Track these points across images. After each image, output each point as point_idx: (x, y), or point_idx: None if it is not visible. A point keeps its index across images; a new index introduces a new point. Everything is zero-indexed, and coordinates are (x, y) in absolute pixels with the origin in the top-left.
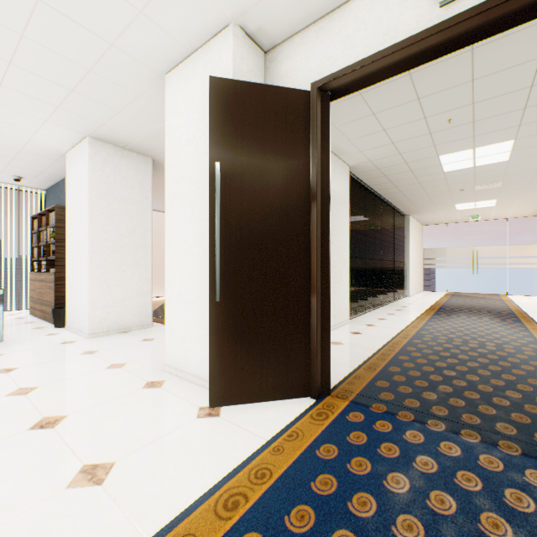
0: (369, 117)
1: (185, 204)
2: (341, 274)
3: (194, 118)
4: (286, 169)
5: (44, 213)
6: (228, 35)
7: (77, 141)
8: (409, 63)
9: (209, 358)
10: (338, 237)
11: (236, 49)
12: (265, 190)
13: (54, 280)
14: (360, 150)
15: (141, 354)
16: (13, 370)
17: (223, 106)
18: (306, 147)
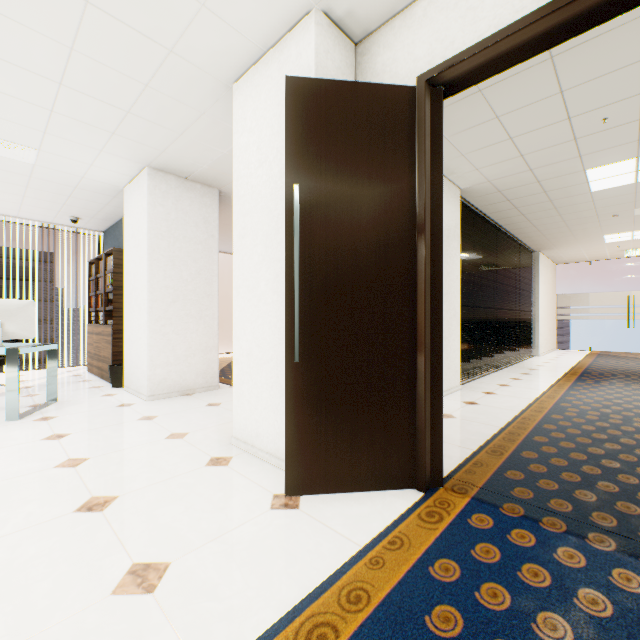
0: (491, 122)
1: (256, 240)
2: (450, 327)
3: (267, 134)
4: (384, 191)
5: (101, 257)
6: (309, 24)
7: (135, 173)
8: (559, 34)
9: (285, 433)
10: (446, 279)
11: (319, 41)
12: (357, 218)
13: (112, 333)
14: (476, 167)
15: (205, 422)
16: (64, 436)
17: (303, 113)
18: (411, 160)
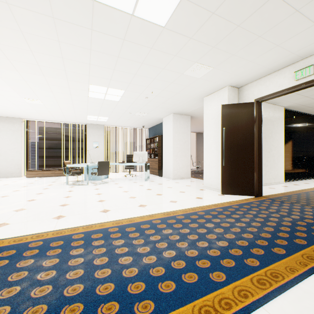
0: None
1: (210, 137)
2: (277, 159)
3: (214, 112)
4: (245, 127)
5: (151, 137)
6: (226, 89)
7: (168, 115)
8: (288, 93)
9: (221, 181)
10: (276, 142)
11: (228, 93)
12: (238, 134)
13: (157, 161)
14: (287, 101)
15: (193, 184)
16: (161, 184)
17: (225, 112)
18: (252, 119)
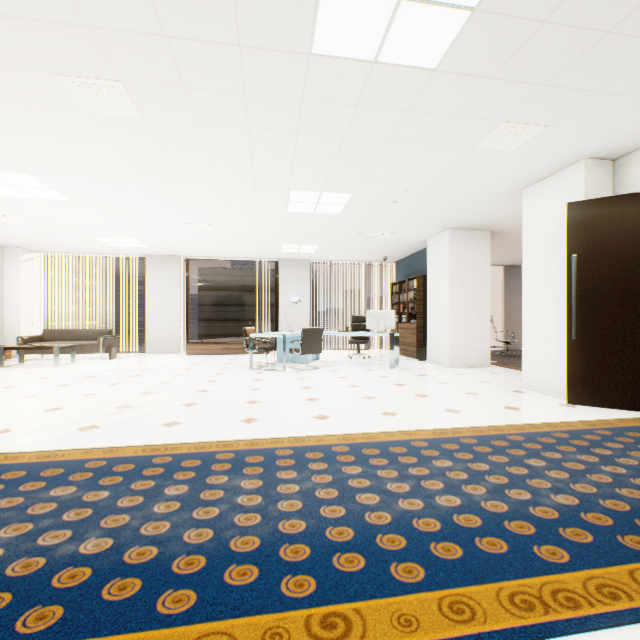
0: None
1: (540, 277)
2: None
3: (548, 220)
4: (632, 250)
5: (402, 281)
6: (579, 167)
7: (438, 232)
8: None
9: (566, 374)
10: None
11: (586, 175)
12: (612, 267)
13: (415, 328)
14: None
15: (496, 379)
16: (425, 375)
17: (577, 218)
18: None
